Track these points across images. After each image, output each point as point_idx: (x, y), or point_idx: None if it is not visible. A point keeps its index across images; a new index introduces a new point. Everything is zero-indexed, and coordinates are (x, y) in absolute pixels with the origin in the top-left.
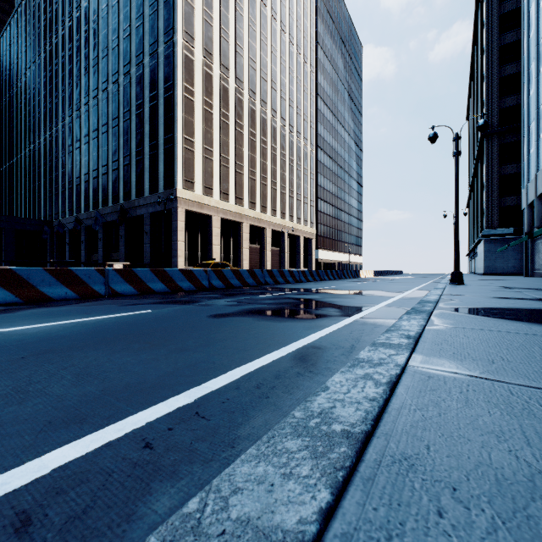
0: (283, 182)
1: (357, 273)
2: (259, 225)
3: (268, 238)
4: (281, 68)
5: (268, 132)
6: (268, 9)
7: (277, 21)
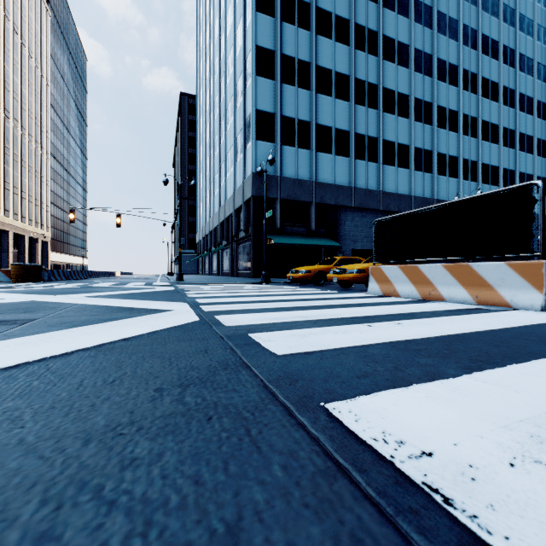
0: (24, 188)
1: (115, 273)
2: (3, 228)
3: (11, 240)
4: (22, 80)
5: (11, 140)
6: (11, 23)
7: (18, 35)
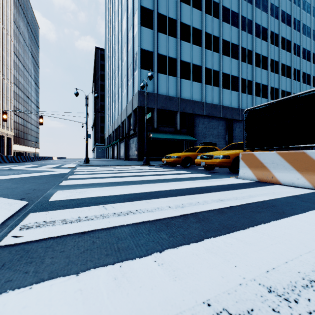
0: None
1: (52, 157)
2: None
3: None
4: None
5: None
6: None
7: None
